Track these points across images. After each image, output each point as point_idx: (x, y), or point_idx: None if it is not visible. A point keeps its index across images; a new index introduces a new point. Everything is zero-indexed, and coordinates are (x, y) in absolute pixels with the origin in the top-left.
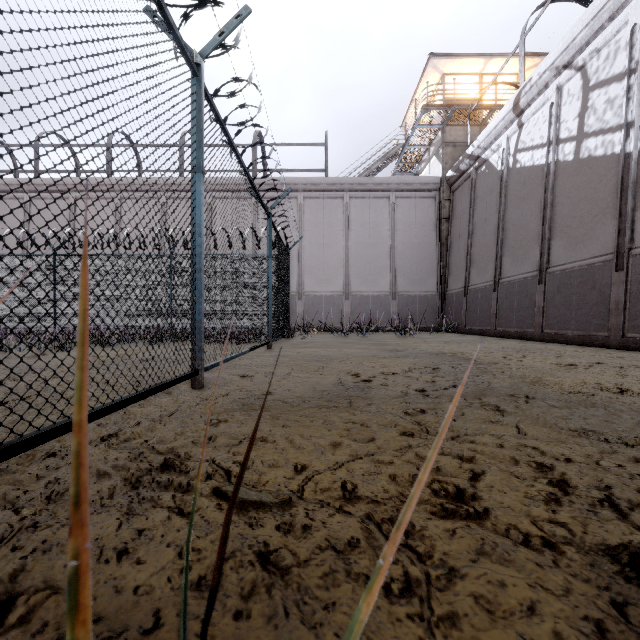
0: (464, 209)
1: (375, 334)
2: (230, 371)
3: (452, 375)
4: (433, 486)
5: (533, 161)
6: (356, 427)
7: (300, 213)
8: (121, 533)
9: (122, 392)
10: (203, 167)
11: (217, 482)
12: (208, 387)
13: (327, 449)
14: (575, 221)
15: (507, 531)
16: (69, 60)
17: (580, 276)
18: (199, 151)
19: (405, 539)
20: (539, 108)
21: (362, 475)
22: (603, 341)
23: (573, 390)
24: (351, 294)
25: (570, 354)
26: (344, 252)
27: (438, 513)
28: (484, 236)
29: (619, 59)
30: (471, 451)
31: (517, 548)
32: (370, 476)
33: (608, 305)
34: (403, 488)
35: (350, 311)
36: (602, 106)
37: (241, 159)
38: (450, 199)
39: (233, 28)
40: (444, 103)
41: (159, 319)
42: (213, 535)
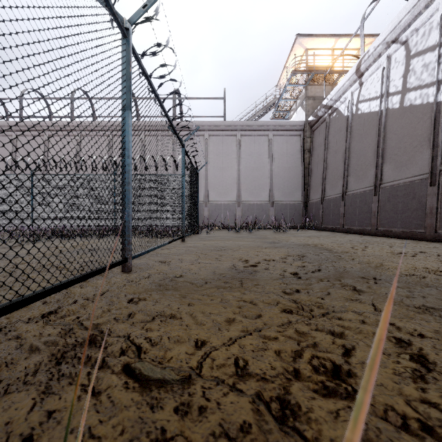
0: (321, 143)
1: (258, 231)
2: (153, 258)
3: (316, 261)
4: (313, 362)
5: (370, 109)
6: (246, 305)
7: (206, 146)
8: (31, 416)
9: (69, 275)
10: (131, 106)
11: (129, 358)
12: (135, 271)
13: (223, 325)
14: (400, 151)
15: (385, 413)
16: (11, 7)
17: (404, 190)
18: (128, 94)
19: (293, 421)
20: (374, 71)
21: (252, 351)
22: (421, 236)
23: (408, 273)
24: (242, 203)
25: (399, 245)
26: (237, 173)
27: (320, 391)
28: (335, 162)
29: (432, 35)
30: (340, 327)
31: (400, 435)
32: (259, 352)
33: (424, 210)
34: (287, 364)
35: (241, 215)
36: (420, 69)
37: (162, 103)
38: (311, 136)
39: (154, 2)
40: (307, 69)
41: (106, 220)
42: (115, 419)
